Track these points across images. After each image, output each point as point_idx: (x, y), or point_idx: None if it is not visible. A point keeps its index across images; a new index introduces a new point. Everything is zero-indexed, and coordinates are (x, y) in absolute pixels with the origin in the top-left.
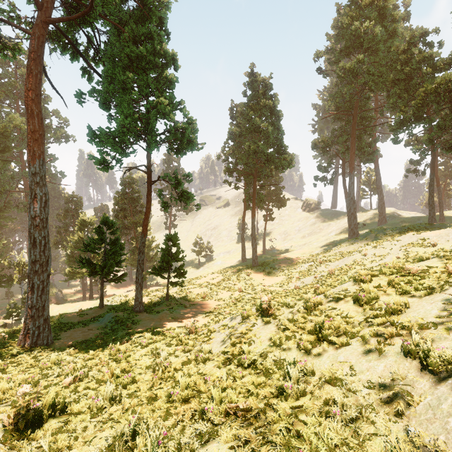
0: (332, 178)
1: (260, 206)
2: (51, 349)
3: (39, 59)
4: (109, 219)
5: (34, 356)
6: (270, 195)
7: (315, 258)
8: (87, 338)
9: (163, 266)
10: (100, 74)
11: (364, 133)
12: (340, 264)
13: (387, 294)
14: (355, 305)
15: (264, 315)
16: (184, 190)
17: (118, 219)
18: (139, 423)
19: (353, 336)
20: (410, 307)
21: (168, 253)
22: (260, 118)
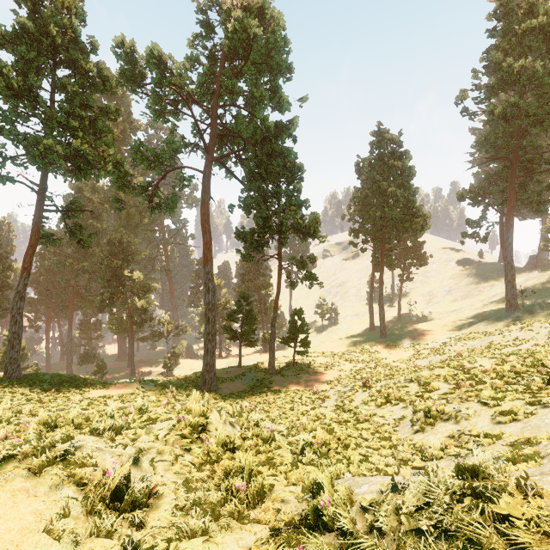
0: (487, 234)
1: (392, 268)
2: (219, 394)
3: (208, 190)
4: (246, 293)
5: (213, 397)
6: (407, 251)
7: (454, 333)
8: (239, 390)
9: (290, 337)
10: (242, 181)
11: (527, 181)
12: (476, 344)
13: (439, 381)
14: (418, 385)
15: (363, 386)
16: (309, 271)
17: (243, 283)
18: (294, 424)
19: (403, 401)
20: (440, 389)
21: (294, 326)
22: (388, 179)
